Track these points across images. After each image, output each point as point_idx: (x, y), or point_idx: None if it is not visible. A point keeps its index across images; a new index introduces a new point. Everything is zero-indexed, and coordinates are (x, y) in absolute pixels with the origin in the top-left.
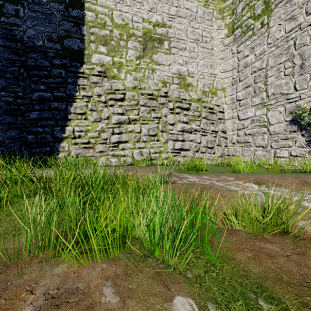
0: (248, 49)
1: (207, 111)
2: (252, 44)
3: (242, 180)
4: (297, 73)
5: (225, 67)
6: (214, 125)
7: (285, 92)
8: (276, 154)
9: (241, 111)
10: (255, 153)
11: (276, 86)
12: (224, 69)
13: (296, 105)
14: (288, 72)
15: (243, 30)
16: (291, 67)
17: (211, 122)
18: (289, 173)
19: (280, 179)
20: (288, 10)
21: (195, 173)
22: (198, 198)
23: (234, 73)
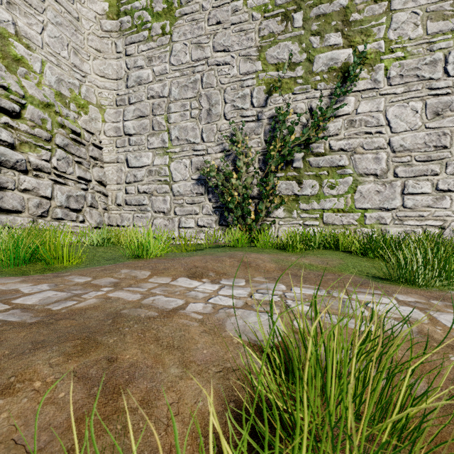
0: (143, 57)
1: (68, 136)
2: (149, 53)
3: (165, 273)
4: (204, 119)
5: (105, 69)
6: (83, 167)
7: (191, 139)
8: (181, 223)
9: (133, 152)
10: (154, 222)
11: (181, 128)
12: (102, 72)
13: (204, 160)
14: (195, 114)
15: (136, 23)
16: (198, 109)
17: (76, 160)
18: (207, 249)
19: (218, 262)
20: (195, 32)
21: (40, 270)
22: (81, 401)
23: (121, 86)
